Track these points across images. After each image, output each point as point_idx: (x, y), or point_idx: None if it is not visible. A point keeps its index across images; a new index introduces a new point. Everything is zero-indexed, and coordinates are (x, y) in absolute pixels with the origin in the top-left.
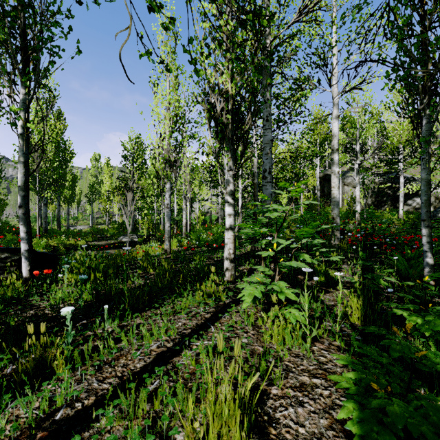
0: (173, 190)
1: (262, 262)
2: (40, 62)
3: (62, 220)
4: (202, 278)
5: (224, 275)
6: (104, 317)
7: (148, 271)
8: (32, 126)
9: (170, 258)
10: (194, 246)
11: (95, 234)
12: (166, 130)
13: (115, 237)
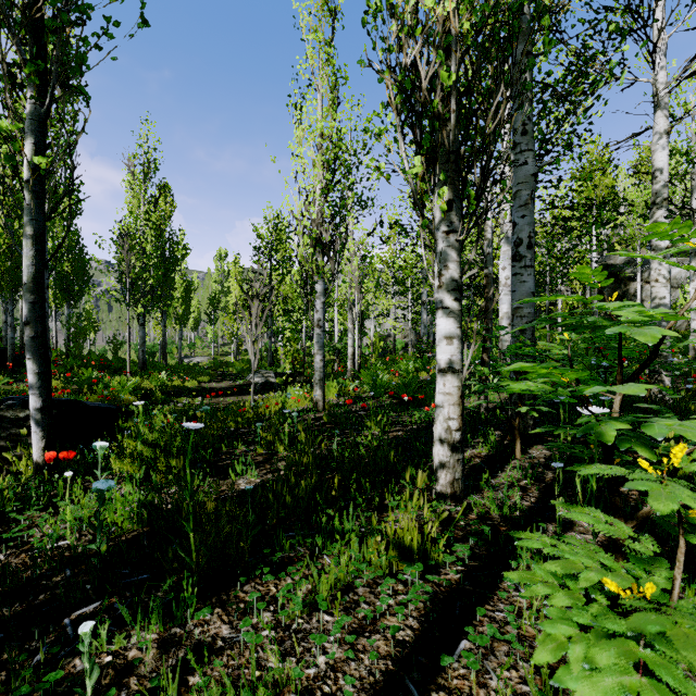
0: (329, 295)
1: (518, 443)
2: (60, 35)
3: (173, 348)
4: (383, 478)
5: (435, 478)
6: (83, 657)
7: (276, 449)
8: (42, 160)
9: (321, 419)
10: (366, 395)
11: (217, 370)
12: (316, 184)
13: (243, 375)
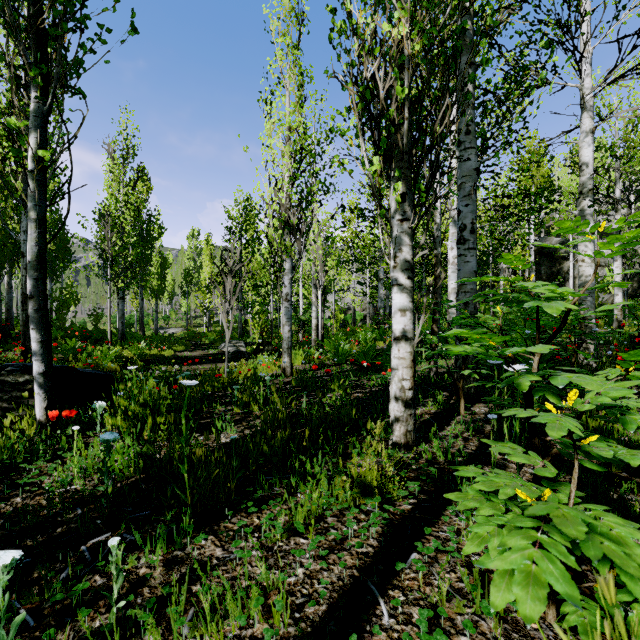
0: (296, 272)
1: (462, 401)
2: (61, 42)
3: (149, 320)
4: (346, 432)
5: (391, 431)
6: (111, 565)
7: (251, 409)
8: (46, 153)
9: (290, 383)
10: (329, 362)
11: (190, 340)
12: (284, 173)
13: (215, 345)
